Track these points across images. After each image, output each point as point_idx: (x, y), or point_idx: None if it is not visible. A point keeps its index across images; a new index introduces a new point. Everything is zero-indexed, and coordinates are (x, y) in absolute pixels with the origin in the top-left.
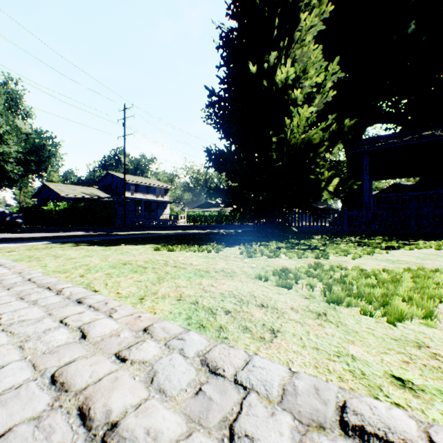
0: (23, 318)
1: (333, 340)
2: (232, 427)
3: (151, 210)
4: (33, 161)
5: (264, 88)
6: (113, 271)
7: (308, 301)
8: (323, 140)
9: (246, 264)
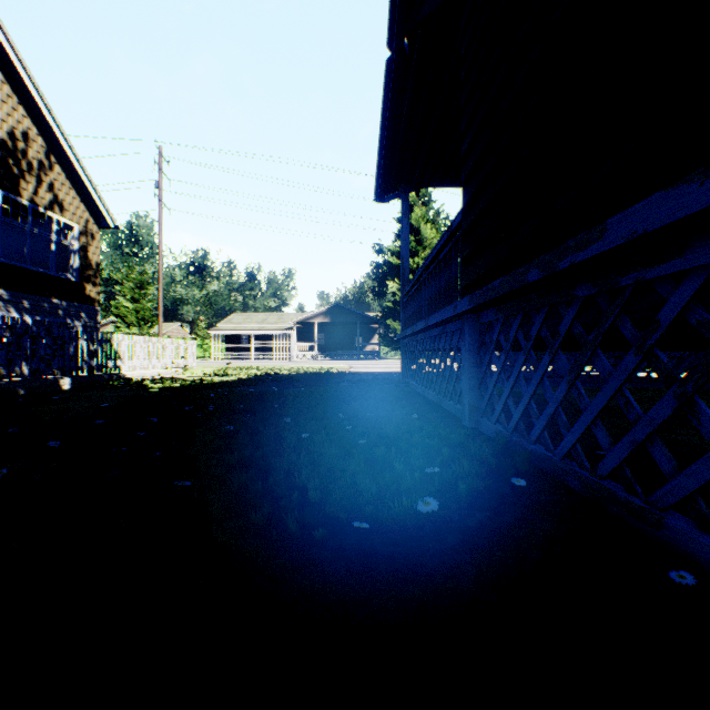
0: None
1: None
2: None
3: None
4: None
5: None
6: None
7: None
8: None
9: None
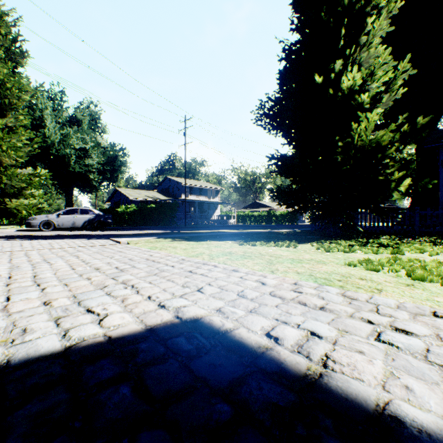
0: (217, 276)
1: (422, 295)
2: (378, 311)
3: (203, 211)
4: (108, 170)
5: (329, 95)
6: (229, 257)
7: (396, 278)
8: (393, 142)
9: (327, 256)
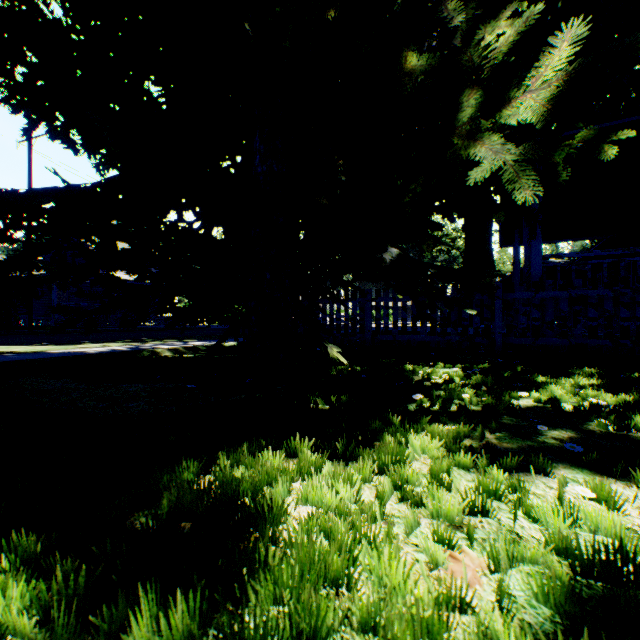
0: None
1: None
2: None
3: None
4: None
5: None
6: None
7: None
8: None
9: None
